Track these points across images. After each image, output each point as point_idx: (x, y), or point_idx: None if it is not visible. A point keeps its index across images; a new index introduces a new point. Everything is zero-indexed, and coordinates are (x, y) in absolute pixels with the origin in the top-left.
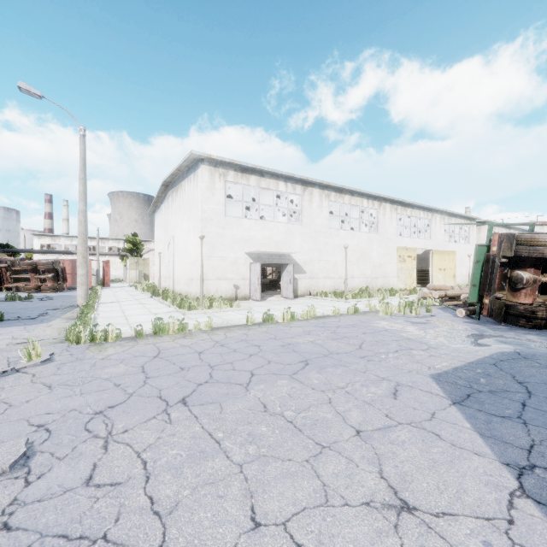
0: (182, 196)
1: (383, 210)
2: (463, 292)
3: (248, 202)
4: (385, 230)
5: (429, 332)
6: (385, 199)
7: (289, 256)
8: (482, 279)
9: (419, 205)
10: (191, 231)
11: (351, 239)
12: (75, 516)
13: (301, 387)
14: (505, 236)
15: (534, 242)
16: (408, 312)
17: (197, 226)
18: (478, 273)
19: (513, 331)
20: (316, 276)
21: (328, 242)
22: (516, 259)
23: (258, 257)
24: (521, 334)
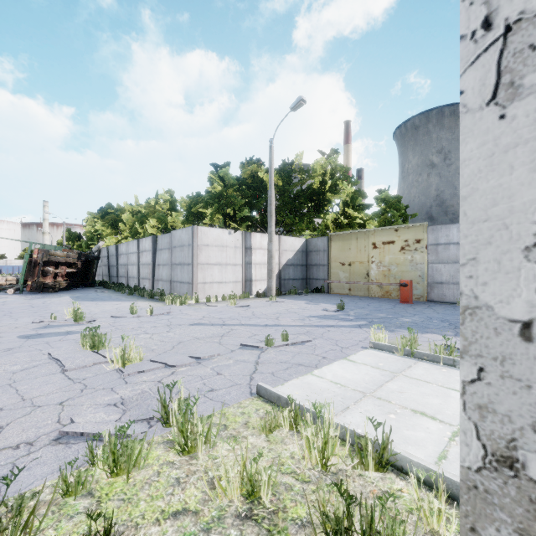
0: None
1: None
2: None
3: None
4: None
5: (26, 298)
6: None
7: None
8: (27, 272)
9: None
10: None
11: None
12: (98, 312)
13: (62, 307)
14: (43, 250)
15: (57, 255)
16: None
17: None
18: (25, 268)
19: (51, 294)
20: None
21: None
22: (46, 262)
23: None
24: (57, 294)
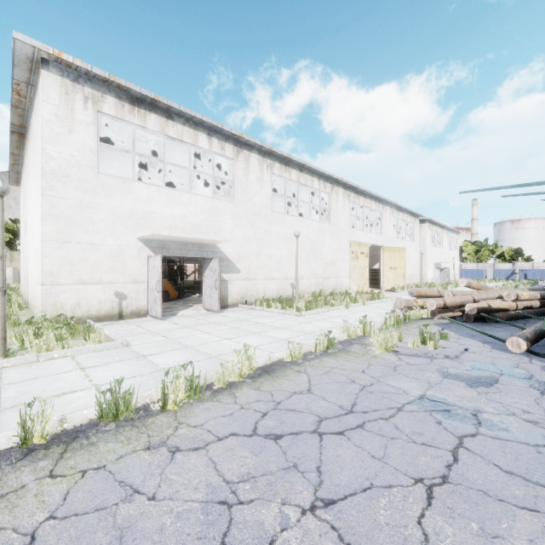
0: (31, 142)
1: (335, 195)
2: (464, 300)
3: (144, 156)
4: (338, 220)
5: None
6: (337, 182)
7: (214, 247)
8: None
9: (371, 194)
10: (35, 197)
11: (300, 228)
12: None
13: None
14: None
15: None
16: (420, 343)
17: (38, 187)
18: None
19: None
20: (255, 276)
21: (271, 230)
22: None
23: (162, 247)
24: None
